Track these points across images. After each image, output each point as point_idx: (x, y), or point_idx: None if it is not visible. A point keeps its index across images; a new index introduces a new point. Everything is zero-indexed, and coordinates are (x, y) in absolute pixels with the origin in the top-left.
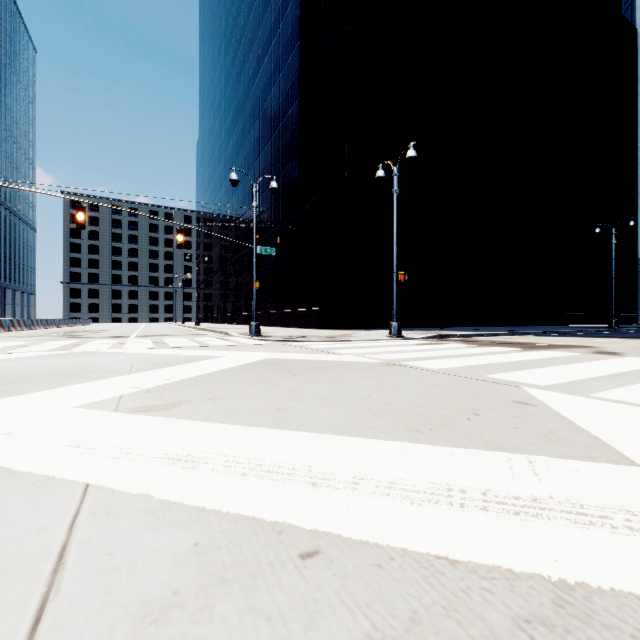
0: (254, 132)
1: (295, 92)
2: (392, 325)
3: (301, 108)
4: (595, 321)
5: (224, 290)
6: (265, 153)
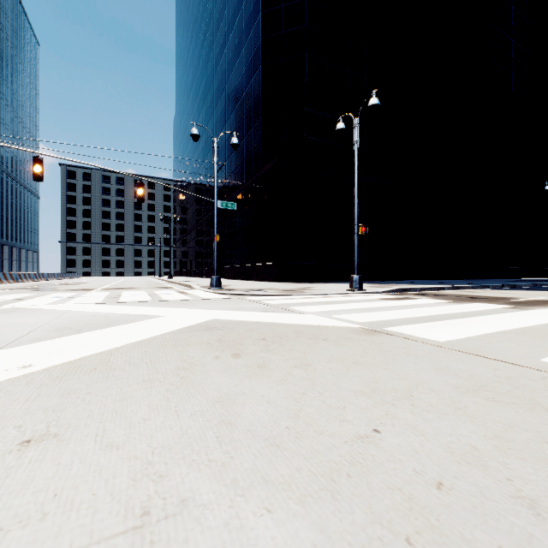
0: (221, 103)
1: (257, 61)
2: (353, 278)
3: (263, 75)
4: (535, 275)
5: (195, 247)
6: (230, 121)
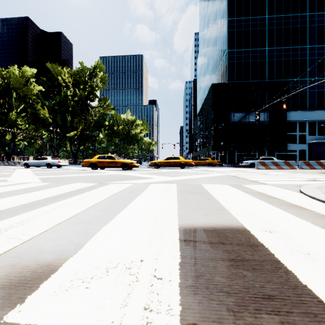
0: None
1: None
2: None
3: None
4: None
5: None
6: None
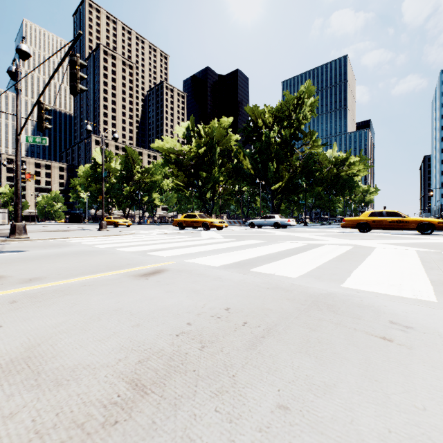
0: None
1: None
2: None
3: None
4: None
5: None
6: None
